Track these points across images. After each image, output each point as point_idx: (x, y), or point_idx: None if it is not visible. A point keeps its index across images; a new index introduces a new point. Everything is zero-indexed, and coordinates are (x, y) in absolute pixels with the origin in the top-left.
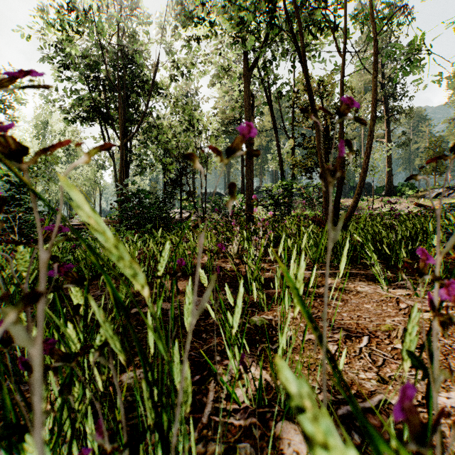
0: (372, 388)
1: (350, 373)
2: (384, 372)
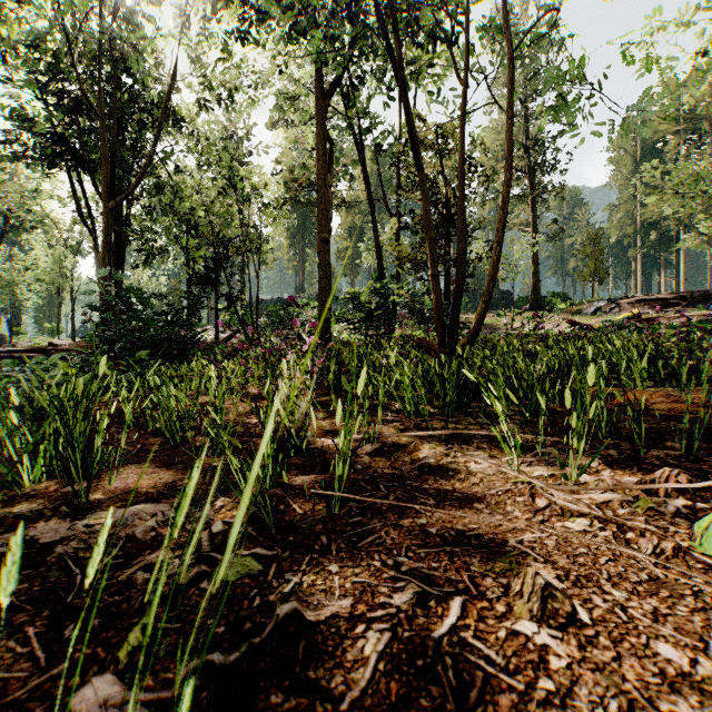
0: None
1: None
2: None
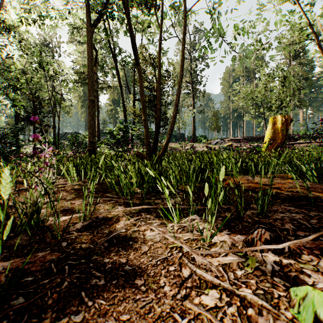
0: None
1: None
2: None
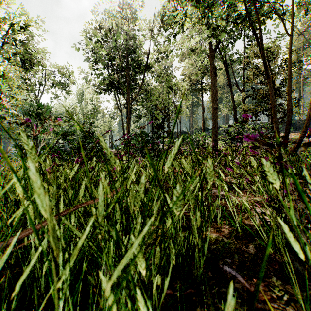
0: None
1: None
2: None
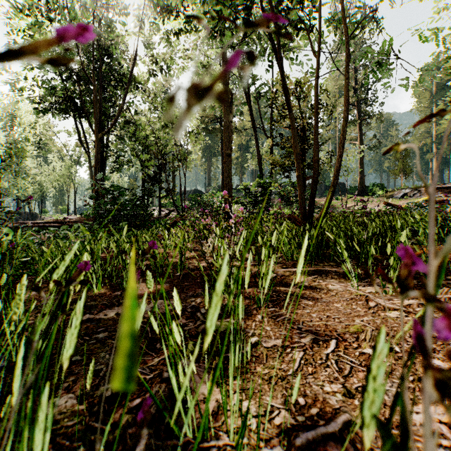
0: (336, 405)
1: (315, 386)
2: (351, 383)
